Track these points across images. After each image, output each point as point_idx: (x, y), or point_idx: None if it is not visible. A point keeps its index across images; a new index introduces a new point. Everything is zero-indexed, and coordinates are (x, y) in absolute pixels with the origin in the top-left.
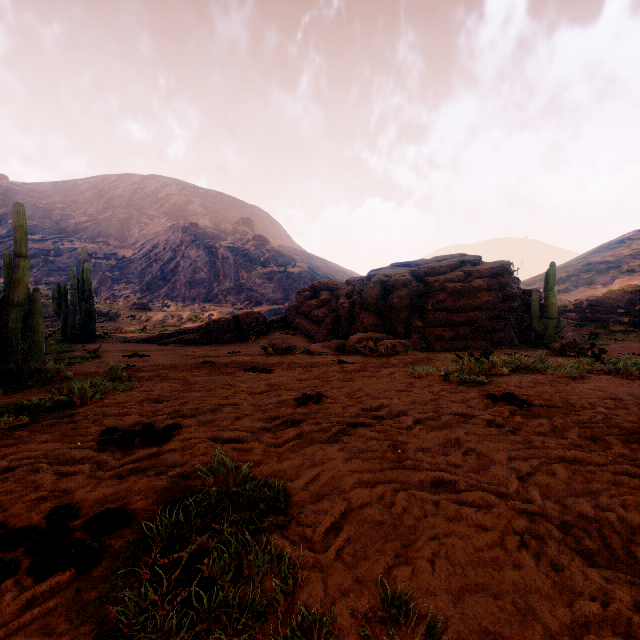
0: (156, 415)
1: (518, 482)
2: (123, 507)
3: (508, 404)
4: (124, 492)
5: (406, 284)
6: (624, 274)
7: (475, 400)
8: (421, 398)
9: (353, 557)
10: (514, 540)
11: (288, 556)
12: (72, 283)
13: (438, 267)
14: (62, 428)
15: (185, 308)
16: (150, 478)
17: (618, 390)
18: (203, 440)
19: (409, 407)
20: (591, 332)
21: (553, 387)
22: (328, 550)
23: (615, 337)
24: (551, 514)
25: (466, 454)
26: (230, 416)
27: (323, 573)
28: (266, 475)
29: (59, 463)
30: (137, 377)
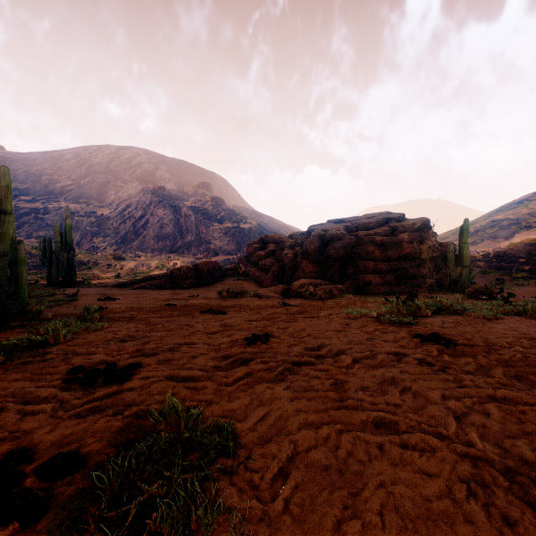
0: (120, 354)
1: (455, 423)
2: (76, 451)
3: (435, 343)
4: (81, 433)
5: (341, 237)
6: (523, 229)
7: (405, 340)
8: (357, 338)
9: (301, 508)
10: (462, 489)
11: (235, 509)
12: (56, 236)
13: (368, 223)
14: (34, 366)
15: (153, 258)
16: (107, 418)
17: (530, 330)
18: (160, 379)
19: (347, 346)
20: (497, 278)
21: (472, 327)
22: (276, 500)
23: (518, 282)
24: (493, 458)
25: (403, 393)
26: (186, 355)
27: (271, 528)
28: (217, 415)
29: (25, 402)
30: (107, 318)
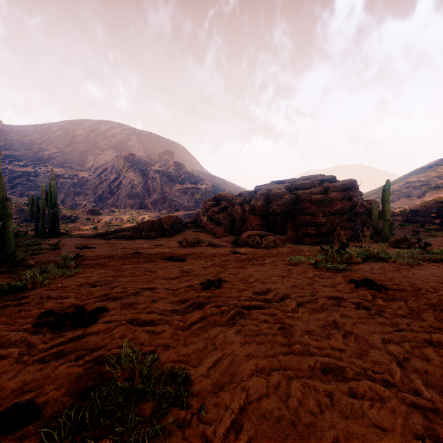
0: (89, 298)
1: (399, 369)
2: (32, 401)
3: (368, 288)
4: (42, 379)
5: (282, 196)
6: (432, 189)
7: (342, 285)
8: (299, 283)
9: None
10: None
11: None
12: (42, 195)
13: (305, 183)
14: (10, 310)
15: (125, 213)
16: (68, 364)
17: None
18: (122, 322)
19: (291, 291)
20: (413, 230)
21: (399, 273)
22: None
23: (430, 234)
24: (442, 409)
25: (345, 337)
26: (148, 299)
27: None
28: (172, 360)
29: None
30: (82, 265)
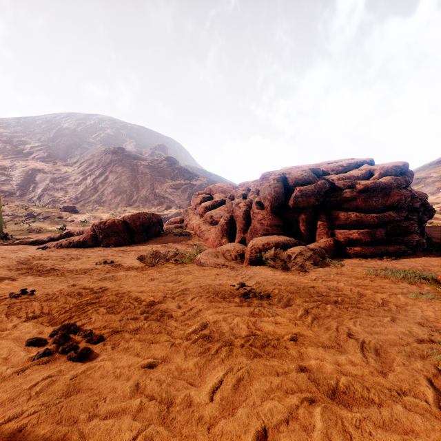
0: None
1: None
2: None
3: None
4: None
5: (310, 181)
6: None
7: None
8: None
9: None
10: None
11: None
12: None
13: (337, 166)
14: None
15: (110, 211)
16: None
17: None
18: None
19: None
20: None
21: None
22: None
23: None
24: None
25: None
26: None
27: None
28: None
29: None
30: None
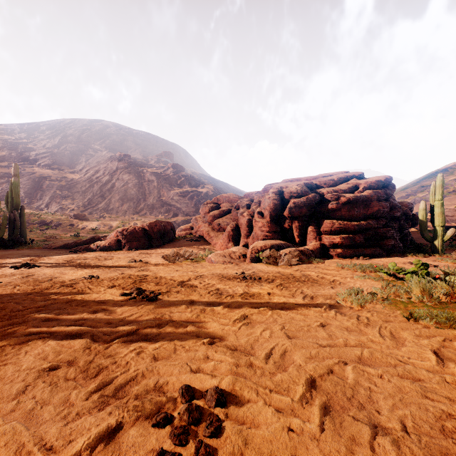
0: None
1: None
2: None
3: None
4: None
5: (303, 194)
6: (451, 193)
7: None
8: (451, 411)
9: None
10: None
11: None
12: None
13: (329, 180)
14: None
15: (117, 219)
16: None
17: None
18: None
19: None
20: (452, 238)
21: None
22: None
23: None
24: None
25: None
26: None
27: None
28: None
29: None
30: None
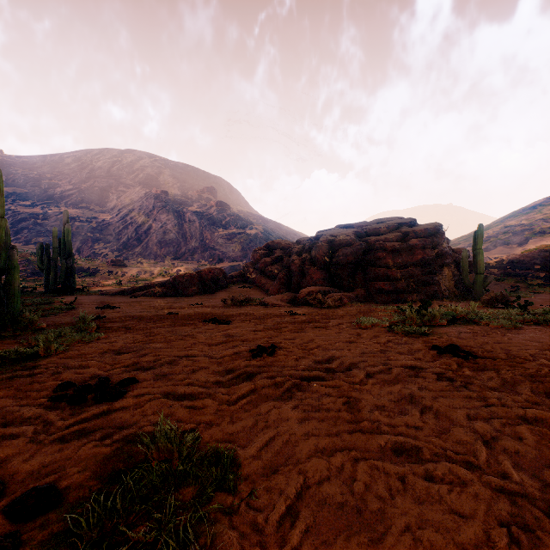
0: (114, 368)
1: (485, 449)
2: (53, 485)
3: (453, 356)
4: (63, 461)
5: (350, 243)
6: (537, 235)
7: (421, 352)
8: (370, 349)
9: None
10: (502, 536)
11: None
12: (54, 242)
13: (378, 228)
14: (20, 382)
15: (156, 265)
16: (93, 444)
17: None
18: (156, 396)
19: (359, 359)
20: (512, 286)
21: (491, 338)
22: (283, 549)
23: (533, 290)
24: (533, 494)
25: (423, 413)
26: (186, 369)
27: None
28: (217, 439)
29: (5, 423)
30: (104, 328)
